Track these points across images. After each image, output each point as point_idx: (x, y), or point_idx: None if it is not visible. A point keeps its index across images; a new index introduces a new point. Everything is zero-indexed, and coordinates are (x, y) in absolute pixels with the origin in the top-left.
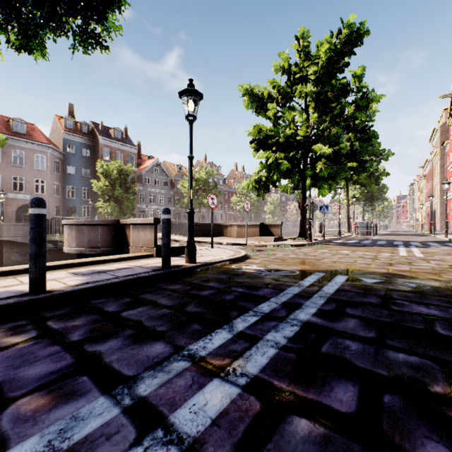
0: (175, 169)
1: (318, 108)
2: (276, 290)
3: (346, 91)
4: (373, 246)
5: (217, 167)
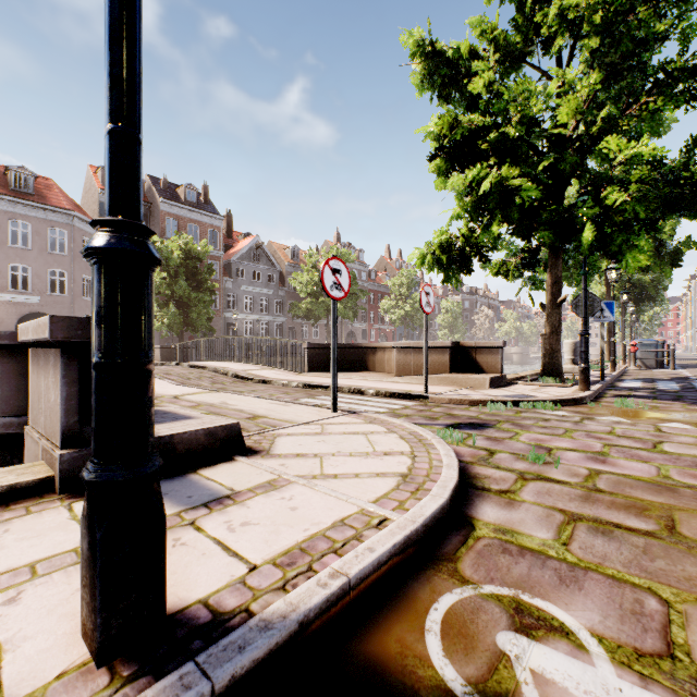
0: (287, 254)
1: (600, 61)
2: None
3: None
4: None
5: (358, 251)
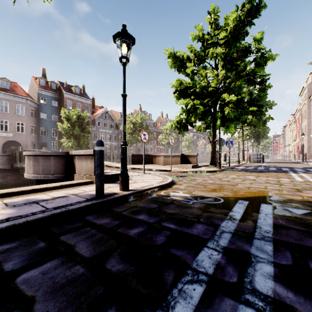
0: (119, 115)
1: (225, 66)
2: (210, 227)
3: (248, 52)
4: (269, 172)
5: (149, 114)
